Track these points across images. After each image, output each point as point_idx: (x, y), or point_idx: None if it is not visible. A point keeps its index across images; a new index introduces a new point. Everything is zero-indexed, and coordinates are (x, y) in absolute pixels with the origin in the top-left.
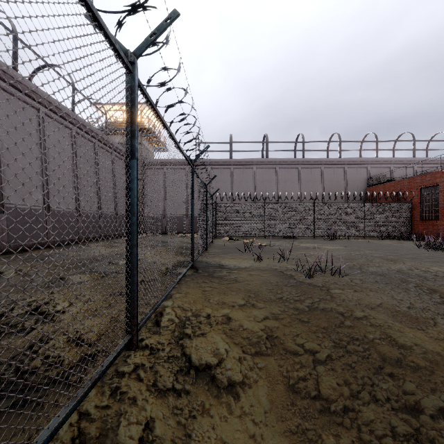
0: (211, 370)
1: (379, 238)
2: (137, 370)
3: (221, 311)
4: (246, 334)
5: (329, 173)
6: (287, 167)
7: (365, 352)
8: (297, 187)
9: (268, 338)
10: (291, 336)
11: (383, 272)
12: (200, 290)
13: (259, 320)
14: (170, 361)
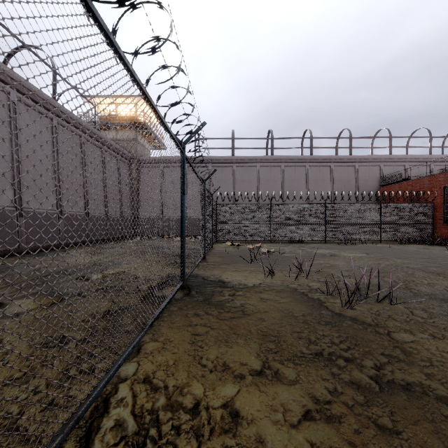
0: None
1: (399, 243)
2: None
3: (221, 391)
4: None
5: (338, 172)
6: (294, 165)
7: None
8: (304, 187)
9: None
10: None
11: (445, 296)
12: (188, 334)
13: (294, 423)
14: None
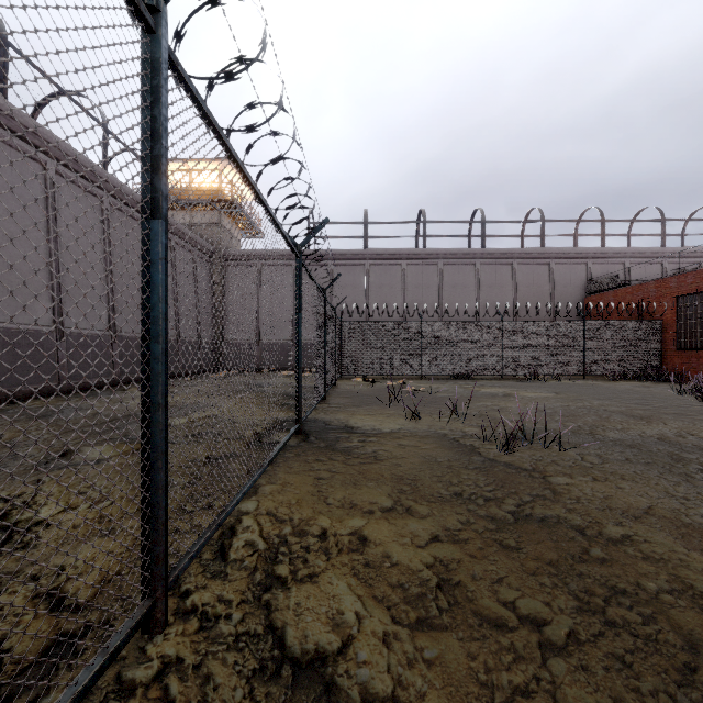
0: (326, 665)
1: (610, 379)
2: (165, 677)
3: (348, 523)
4: (398, 576)
5: (525, 273)
6: (457, 263)
7: (647, 625)
8: (473, 295)
9: (442, 586)
10: (488, 581)
11: (634, 442)
12: (310, 477)
13: (421, 545)
14: (240, 647)
